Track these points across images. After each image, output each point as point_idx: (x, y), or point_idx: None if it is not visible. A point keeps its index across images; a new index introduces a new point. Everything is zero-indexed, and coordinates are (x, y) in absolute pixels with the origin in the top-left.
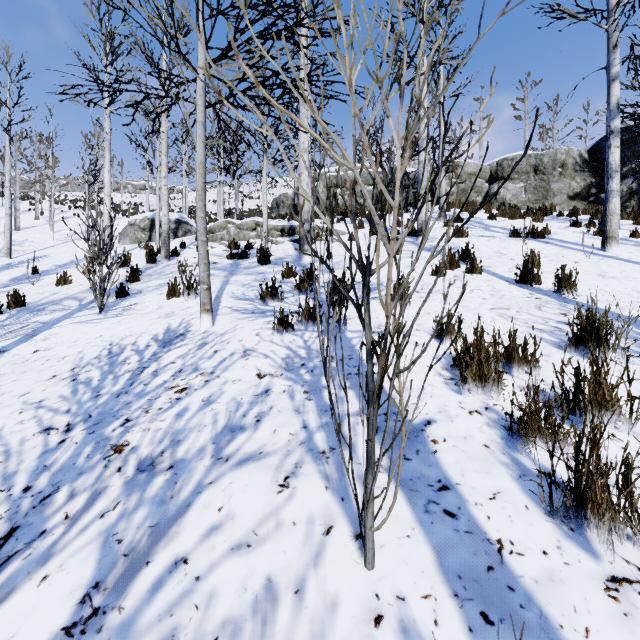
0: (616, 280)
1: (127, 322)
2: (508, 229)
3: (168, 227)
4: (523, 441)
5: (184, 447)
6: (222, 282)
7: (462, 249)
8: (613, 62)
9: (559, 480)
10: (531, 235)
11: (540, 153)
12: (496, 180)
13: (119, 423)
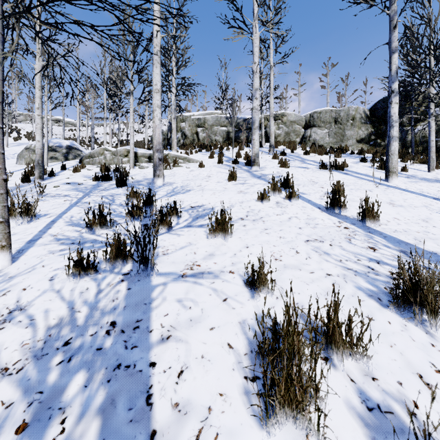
0: (403, 208)
1: None
2: (318, 162)
3: (42, 151)
4: None
5: None
6: (71, 204)
7: (284, 178)
8: (393, 39)
9: None
10: (334, 167)
11: (338, 109)
12: (309, 127)
13: None
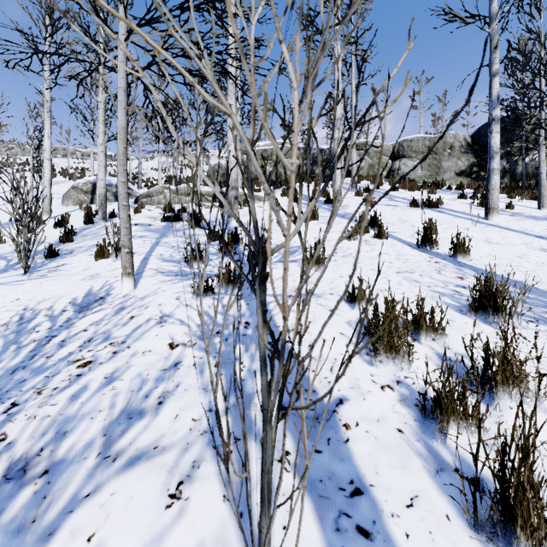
0: (500, 246)
1: (49, 284)
2: (408, 199)
3: (105, 191)
4: (438, 428)
5: (69, 441)
6: (152, 244)
7: (371, 216)
8: (494, 60)
9: (478, 475)
10: (427, 205)
11: (433, 136)
12: (398, 158)
13: (3, 409)
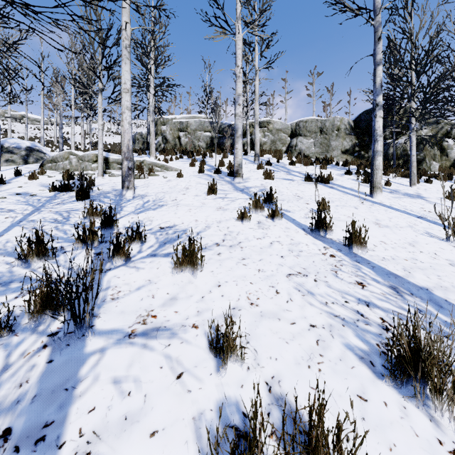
0: (390, 229)
1: None
2: (303, 174)
3: None
4: None
5: None
6: (12, 223)
7: (267, 193)
8: (378, 51)
9: None
10: (320, 180)
11: (324, 119)
12: (295, 136)
13: None
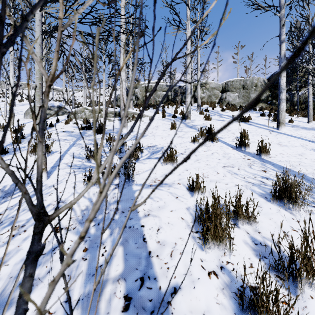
0: (287, 147)
1: None
2: (231, 116)
3: None
4: None
5: None
6: (70, 145)
7: (208, 128)
8: (282, 33)
9: None
10: (242, 120)
11: (245, 79)
12: (225, 91)
13: None
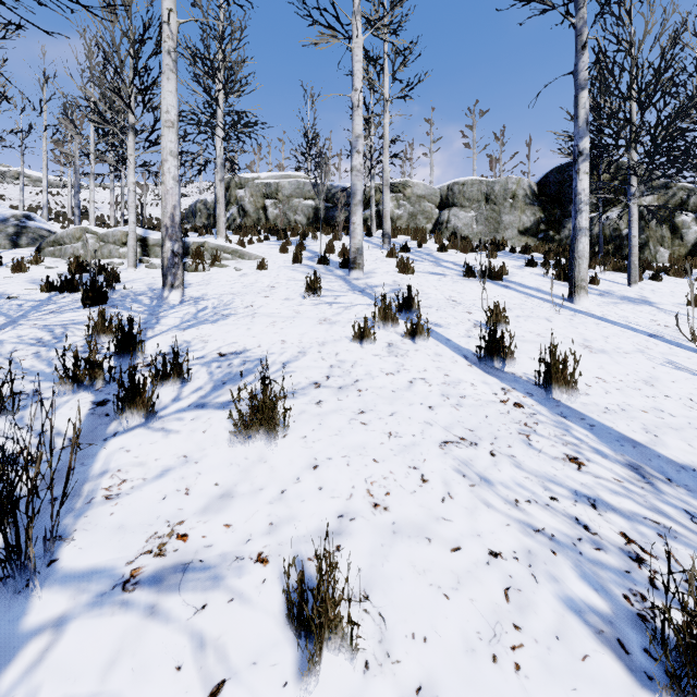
0: (608, 356)
1: None
2: (461, 265)
3: None
4: None
5: None
6: None
7: (403, 296)
8: (582, 66)
9: None
10: (487, 275)
11: (491, 180)
12: (447, 206)
13: None
